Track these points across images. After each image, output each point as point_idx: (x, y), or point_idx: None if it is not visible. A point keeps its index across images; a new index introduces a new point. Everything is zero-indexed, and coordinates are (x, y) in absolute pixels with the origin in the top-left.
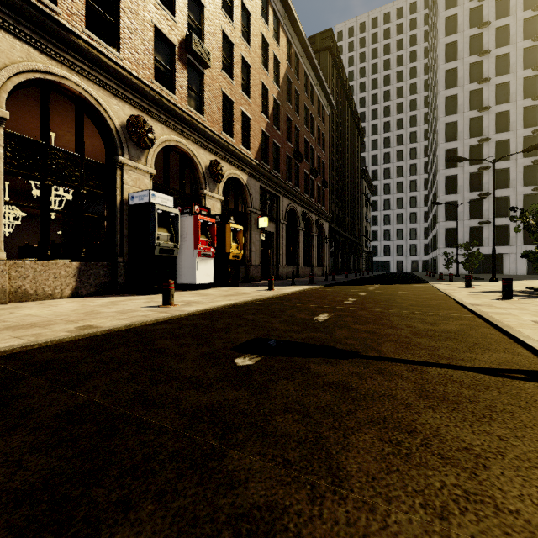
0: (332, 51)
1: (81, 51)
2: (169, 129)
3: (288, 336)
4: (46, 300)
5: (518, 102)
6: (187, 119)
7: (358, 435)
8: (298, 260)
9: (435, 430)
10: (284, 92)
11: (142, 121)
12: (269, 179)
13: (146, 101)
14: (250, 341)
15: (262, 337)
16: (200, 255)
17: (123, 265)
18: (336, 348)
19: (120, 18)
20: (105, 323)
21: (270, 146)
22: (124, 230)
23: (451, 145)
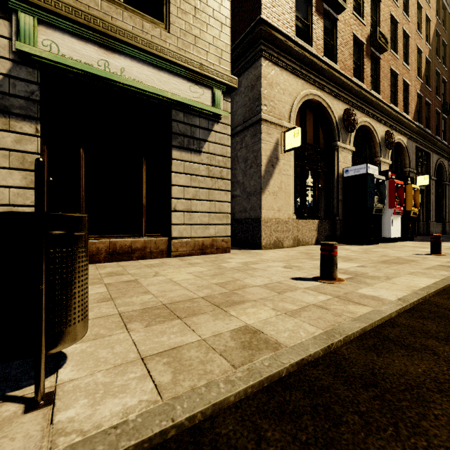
0: None
1: (324, 73)
2: (360, 112)
3: None
4: (306, 245)
5: None
6: (373, 101)
7: None
8: (444, 215)
9: None
10: (433, 48)
11: (351, 112)
12: (423, 138)
13: (351, 95)
14: None
15: None
16: (394, 214)
17: (338, 222)
18: None
19: (337, 40)
20: (448, 264)
21: (422, 106)
22: (339, 196)
23: None
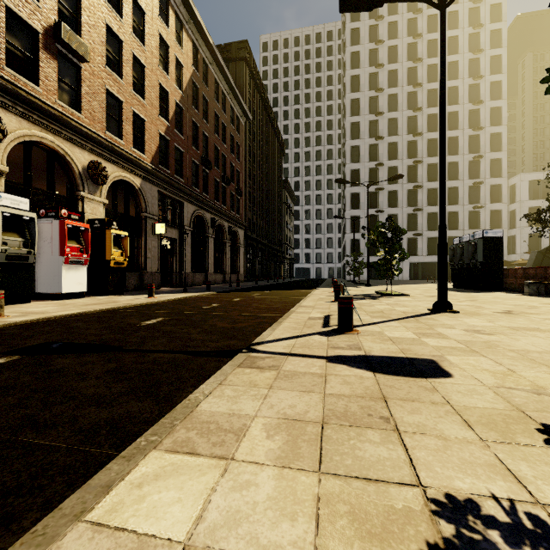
0: (248, 63)
1: None
2: (29, 122)
3: (83, 339)
4: None
5: (403, 136)
6: (56, 115)
7: (5, 398)
8: (208, 267)
9: (73, 389)
10: (189, 96)
11: None
12: (169, 184)
13: None
14: (34, 345)
15: (55, 341)
16: (68, 263)
17: None
18: (109, 345)
19: None
20: None
21: (171, 151)
22: None
23: (355, 166)
